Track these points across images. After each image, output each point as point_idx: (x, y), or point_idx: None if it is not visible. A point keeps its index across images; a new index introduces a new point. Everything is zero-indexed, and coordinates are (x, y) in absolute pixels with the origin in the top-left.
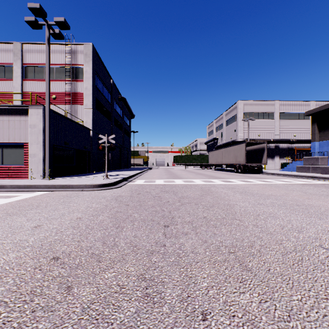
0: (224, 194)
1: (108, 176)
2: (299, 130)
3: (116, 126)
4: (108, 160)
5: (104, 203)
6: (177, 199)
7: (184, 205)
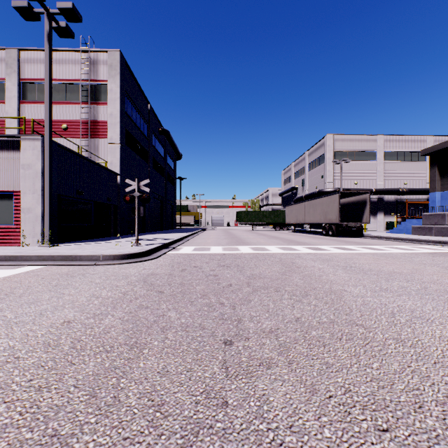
0: (318, 270)
1: (141, 240)
2: (411, 176)
3: (155, 169)
4: (144, 217)
5: (122, 288)
6: (244, 280)
7: (258, 292)
